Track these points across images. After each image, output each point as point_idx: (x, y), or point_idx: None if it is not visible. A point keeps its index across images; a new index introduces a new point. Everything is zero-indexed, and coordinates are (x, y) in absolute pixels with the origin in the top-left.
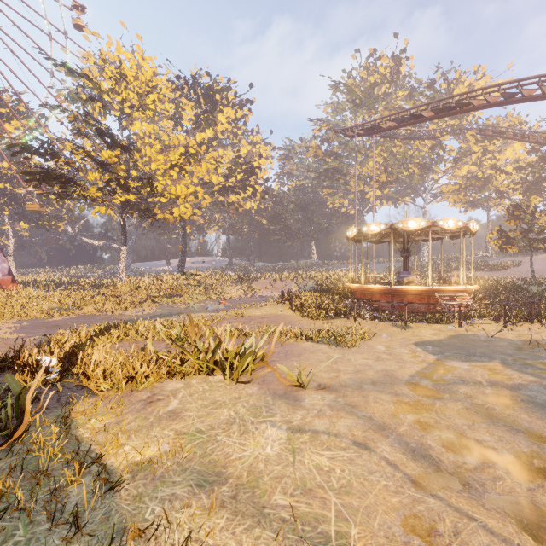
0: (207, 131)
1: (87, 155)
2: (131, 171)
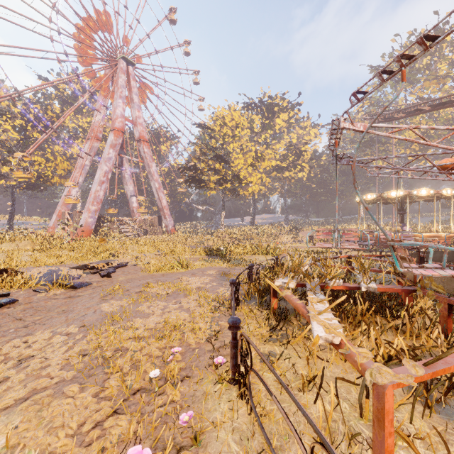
0: (269, 131)
1: (209, 167)
2: (228, 172)
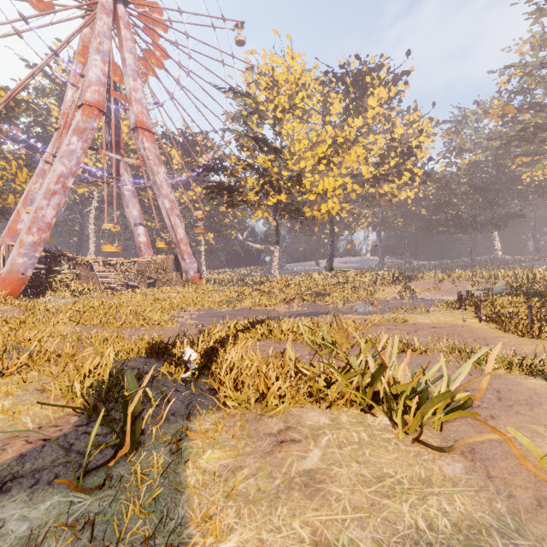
0: (356, 121)
1: (247, 164)
2: (282, 172)
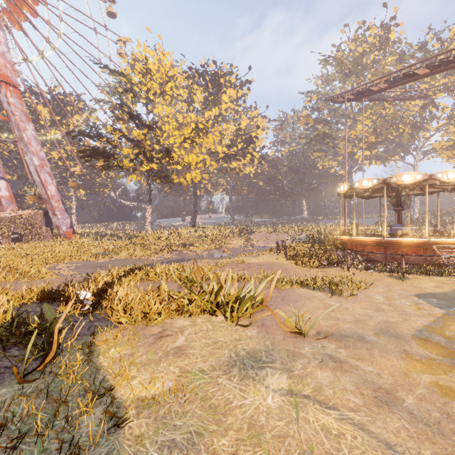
0: (213, 110)
1: (122, 135)
2: (154, 145)
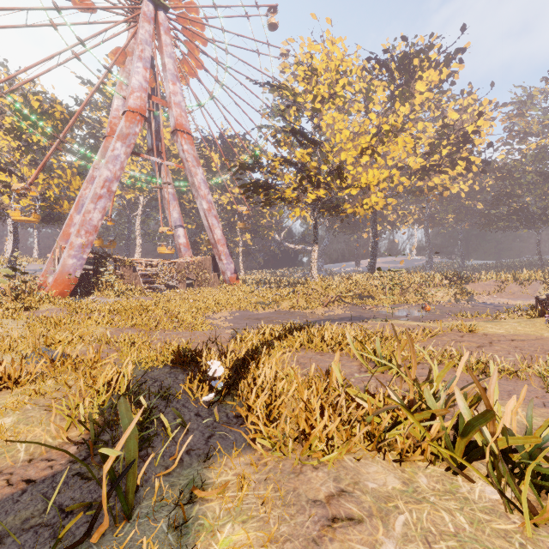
0: (402, 109)
1: (284, 160)
2: (321, 166)
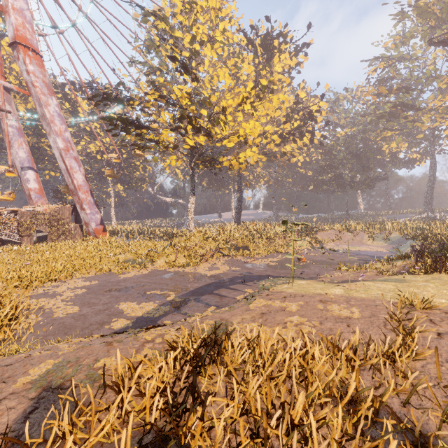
0: None
1: (159, 96)
2: (201, 110)
